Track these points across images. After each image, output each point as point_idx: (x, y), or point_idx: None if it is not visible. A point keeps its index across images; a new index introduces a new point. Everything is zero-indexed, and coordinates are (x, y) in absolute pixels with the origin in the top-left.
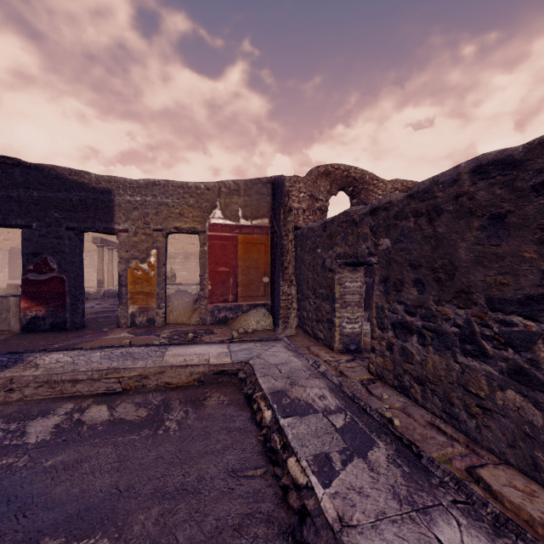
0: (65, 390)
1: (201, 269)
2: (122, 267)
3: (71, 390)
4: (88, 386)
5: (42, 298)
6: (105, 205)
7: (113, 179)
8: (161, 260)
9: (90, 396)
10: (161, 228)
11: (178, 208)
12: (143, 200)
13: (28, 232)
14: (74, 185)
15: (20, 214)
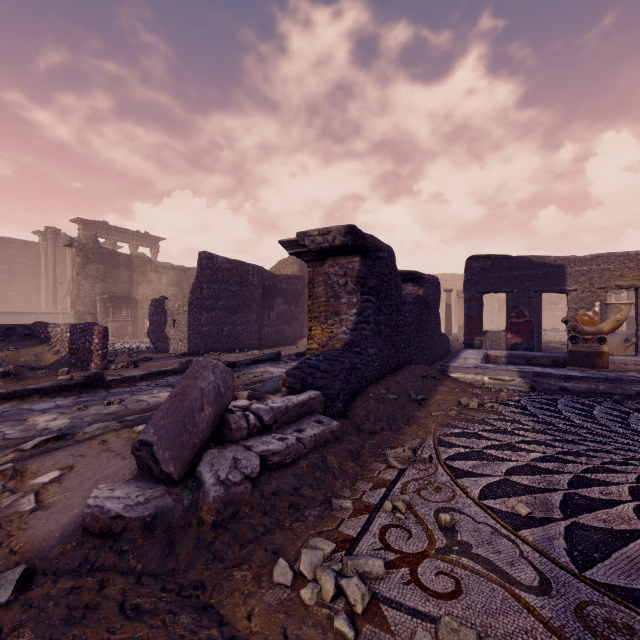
0: (621, 367)
1: (639, 315)
2: (571, 314)
3: (624, 368)
4: (633, 367)
5: (519, 333)
6: (559, 275)
7: (566, 258)
8: (602, 309)
9: (635, 371)
10: (603, 286)
11: (619, 271)
12: (588, 268)
13: (510, 295)
14: (538, 265)
15: (506, 285)
